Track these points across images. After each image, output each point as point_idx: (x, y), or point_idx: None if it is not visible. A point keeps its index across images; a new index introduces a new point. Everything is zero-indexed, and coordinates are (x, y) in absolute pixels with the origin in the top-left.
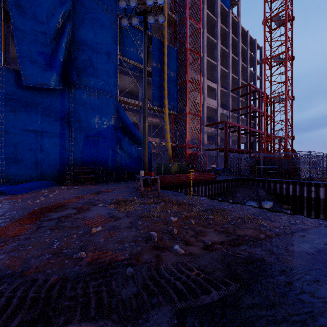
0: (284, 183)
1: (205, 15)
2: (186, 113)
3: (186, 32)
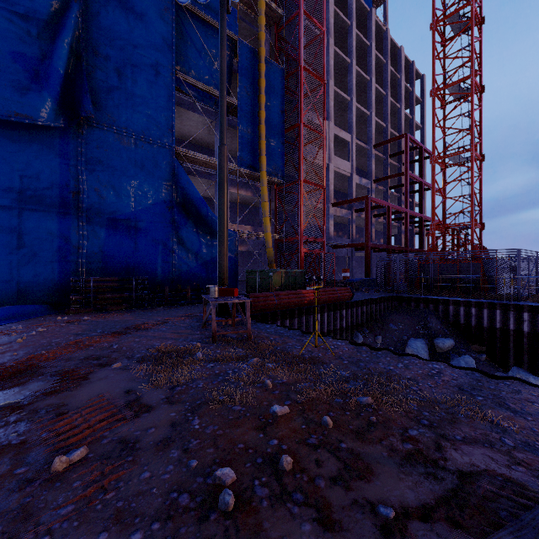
0: (474, 306)
1: (331, 14)
2: (299, 182)
3: (299, 38)
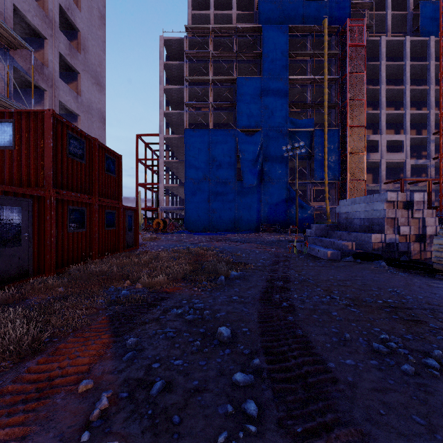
0: None
1: (383, 70)
2: (347, 181)
3: (346, 114)
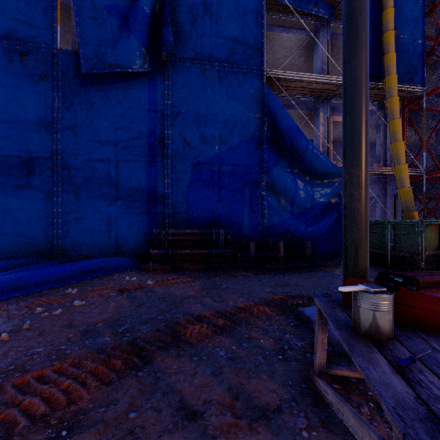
0: None
1: None
2: None
3: None
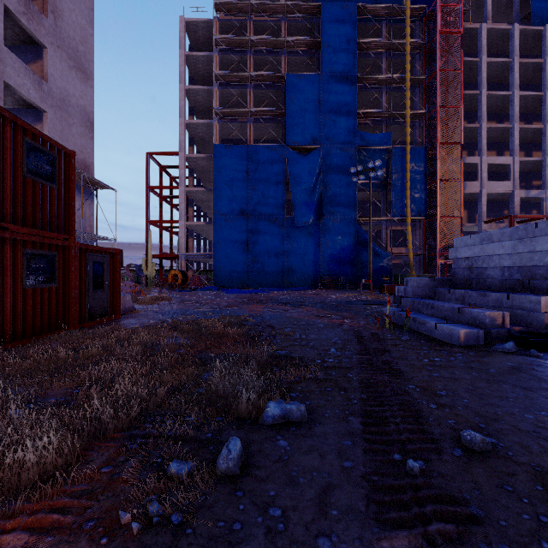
0: None
1: (484, 70)
2: (437, 218)
3: (436, 126)
